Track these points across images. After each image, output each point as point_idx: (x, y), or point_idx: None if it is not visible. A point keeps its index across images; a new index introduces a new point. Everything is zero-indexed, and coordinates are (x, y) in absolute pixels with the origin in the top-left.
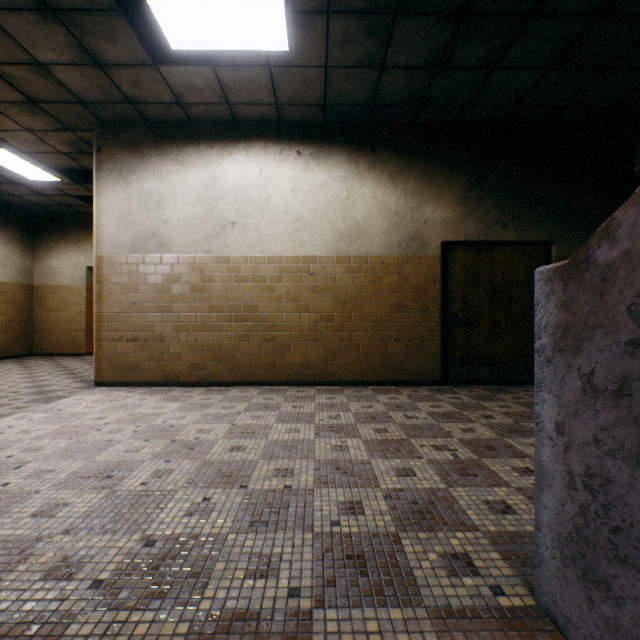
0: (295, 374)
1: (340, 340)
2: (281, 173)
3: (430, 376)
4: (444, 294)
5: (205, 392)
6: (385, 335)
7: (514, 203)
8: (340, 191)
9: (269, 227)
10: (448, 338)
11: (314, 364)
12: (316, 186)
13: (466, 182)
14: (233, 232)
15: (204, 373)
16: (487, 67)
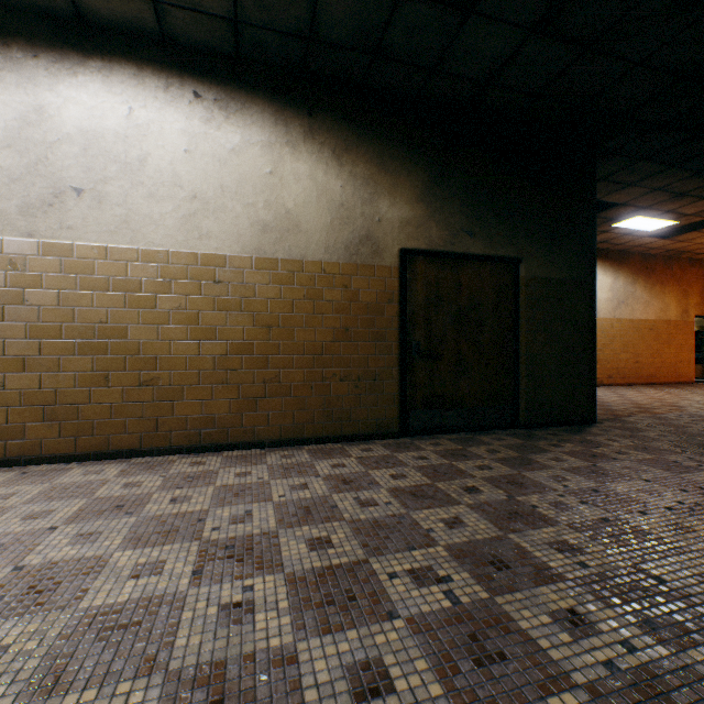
0: (191, 435)
1: (262, 381)
2: (167, 121)
3: (386, 426)
4: (403, 318)
5: (12, 480)
6: (327, 372)
7: (482, 208)
8: (262, 163)
9: (146, 203)
10: (408, 375)
11: (222, 418)
12: (225, 150)
13: (429, 175)
14: (78, 205)
15: (19, 443)
16: (463, 8)
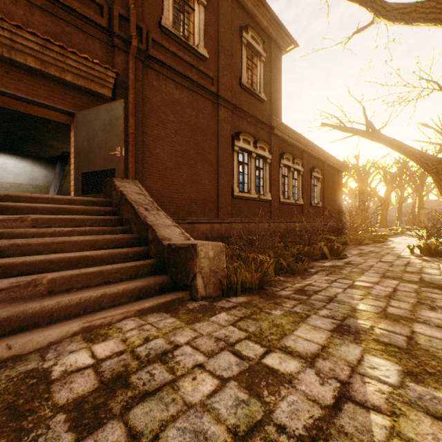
0: None
1: None
2: (11, 162)
3: None
4: None
5: None
6: None
7: None
8: (30, 169)
9: (7, 175)
10: None
11: None
12: (23, 167)
13: None
14: None
15: None
16: None
